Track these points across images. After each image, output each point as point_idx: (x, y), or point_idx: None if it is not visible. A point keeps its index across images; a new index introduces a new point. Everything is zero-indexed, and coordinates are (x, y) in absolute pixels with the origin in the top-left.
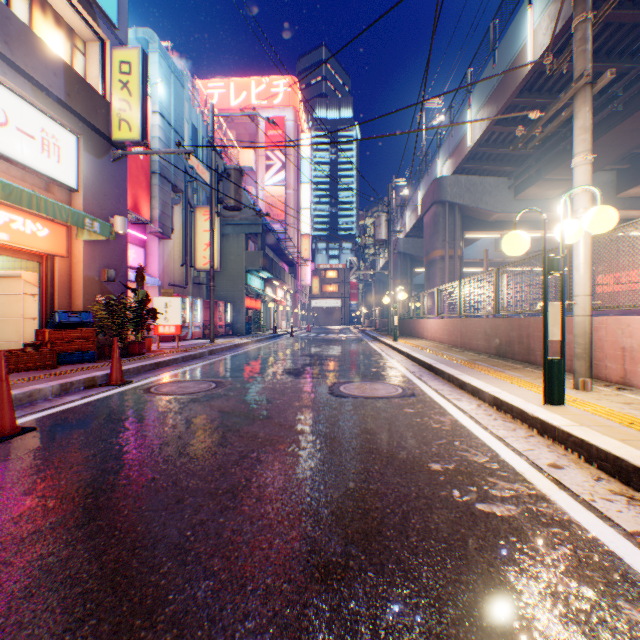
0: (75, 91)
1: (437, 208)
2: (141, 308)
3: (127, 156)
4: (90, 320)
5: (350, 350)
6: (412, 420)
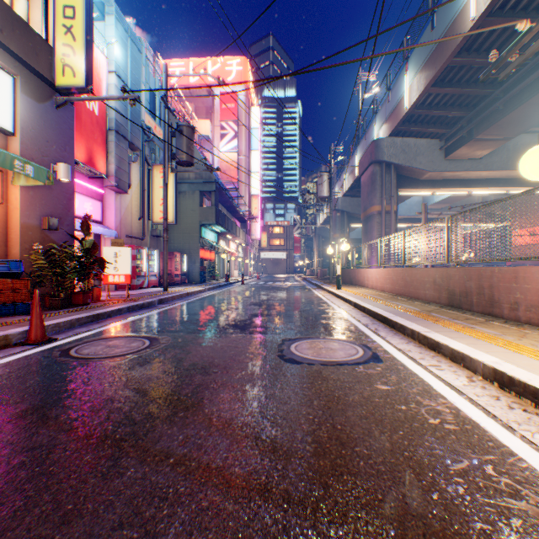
0: (9, 28)
1: (375, 167)
2: (84, 257)
3: (74, 104)
4: (20, 270)
5: (297, 298)
6: (395, 409)
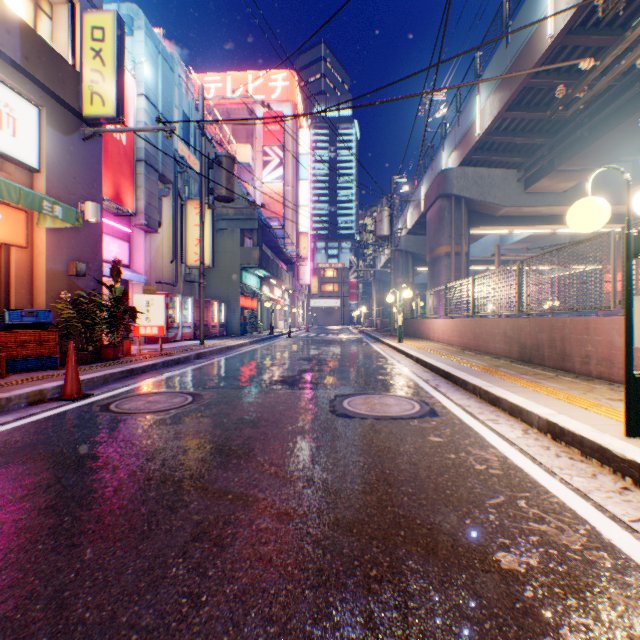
0: (35, 55)
1: (442, 202)
2: (115, 306)
3: (102, 136)
4: (49, 320)
5: (352, 353)
6: (444, 457)
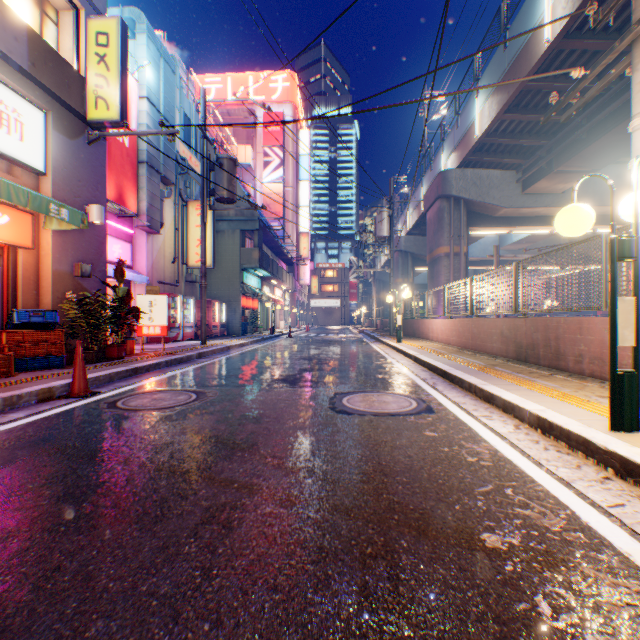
0: (41, 61)
1: (442, 203)
2: (119, 307)
3: (106, 139)
4: (56, 320)
5: (351, 352)
6: (438, 450)
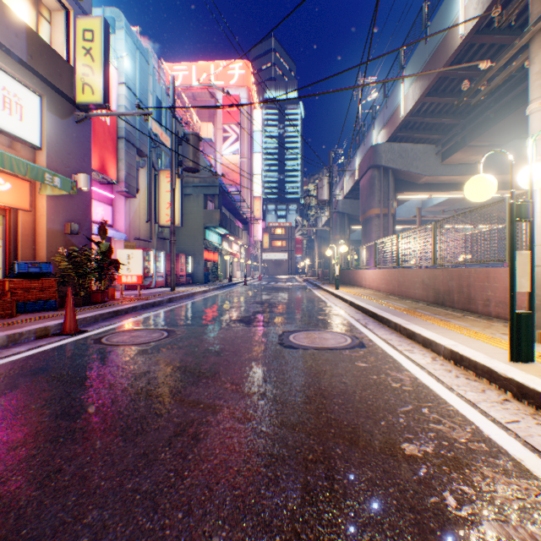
0: (38, 53)
1: (373, 172)
2: (103, 259)
3: (91, 119)
4: (50, 270)
5: (297, 297)
6: (368, 377)
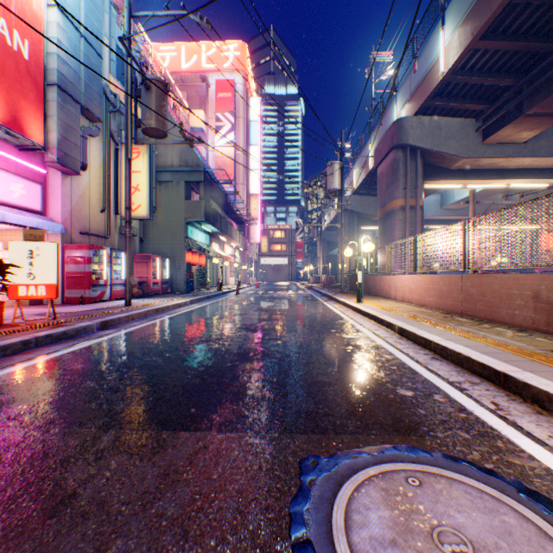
0: None
1: (397, 153)
2: None
3: None
4: None
5: (307, 316)
6: None
